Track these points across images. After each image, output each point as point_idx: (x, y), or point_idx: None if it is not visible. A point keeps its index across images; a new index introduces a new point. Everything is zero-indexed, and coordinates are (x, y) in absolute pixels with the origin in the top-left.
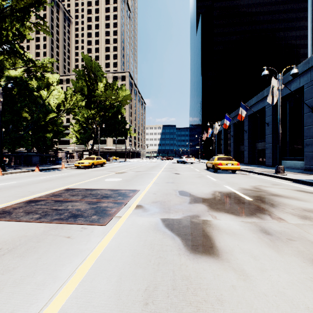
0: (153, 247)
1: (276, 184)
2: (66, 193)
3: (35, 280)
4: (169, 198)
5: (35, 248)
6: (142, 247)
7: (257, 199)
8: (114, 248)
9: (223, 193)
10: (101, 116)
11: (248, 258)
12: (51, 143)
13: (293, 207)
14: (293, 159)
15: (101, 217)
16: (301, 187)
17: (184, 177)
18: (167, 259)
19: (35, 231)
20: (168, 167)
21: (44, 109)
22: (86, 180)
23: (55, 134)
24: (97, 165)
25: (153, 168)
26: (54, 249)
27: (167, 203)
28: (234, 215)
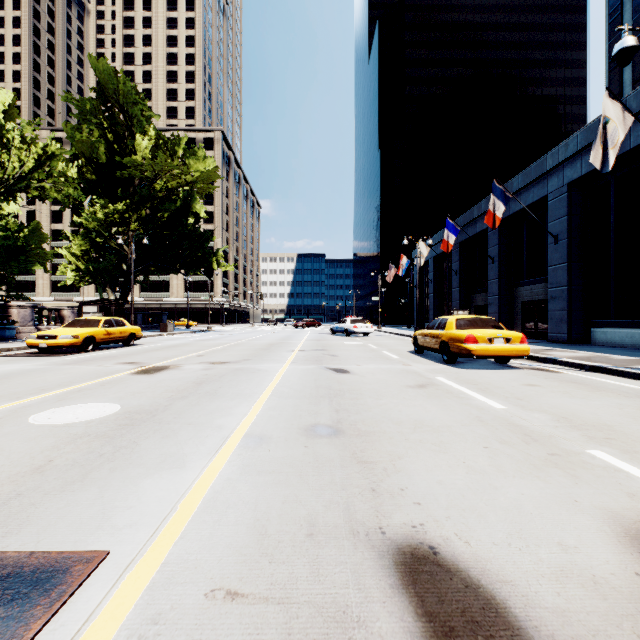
0: None
1: None
2: None
3: None
4: None
5: None
6: None
7: None
8: None
9: None
10: (145, 218)
11: None
12: None
13: None
14: (627, 325)
15: None
16: None
17: (370, 391)
18: None
19: None
20: (312, 345)
21: None
22: None
23: (1, 257)
24: (106, 341)
25: (269, 350)
26: None
27: None
28: None
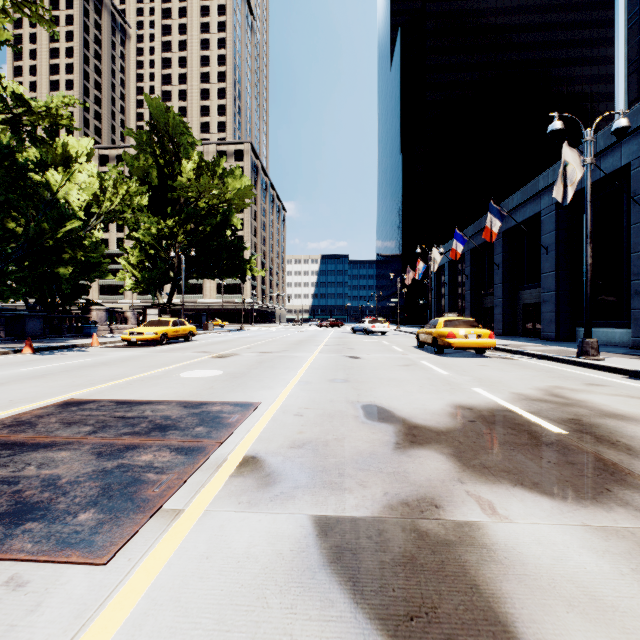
0: None
1: (594, 382)
2: (54, 416)
3: None
4: (340, 431)
5: None
6: None
7: (579, 430)
8: None
9: (480, 413)
10: (190, 232)
11: None
12: (74, 289)
13: None
14: (603, 325)
15: (108, 519)
16: None
17: (371, 367)
18: None
19: None
20: (334, 341)
21: (53, 212)
22: (133, 376)
23: (83, 269)
24: (174, 337)
25: (300, 345)
26: None
27: (332, 447)
28: (549, 497)
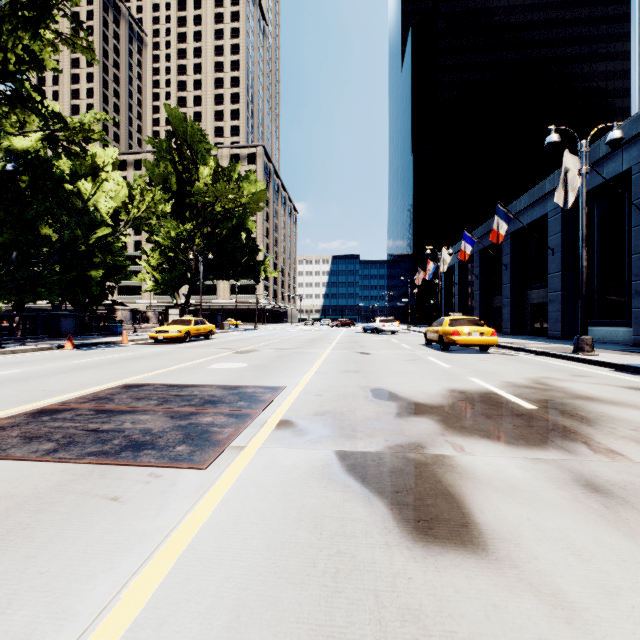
0: (322, 524)
1: (580, 374)
2: (123, 394)
3: (8, 623)
4: (353, 405)
5: (27, 529)
6: (294, 524)
7: (549, 406)
8: (225, 529)
9: (470, 395)
10: (207, 235)
11: (562, 556)
12: (101, 290)
13: (634, 425)
14: (606, 324)
15: (197, 449)
16: (637, 381)
17: (380, 361)
18: (359, 560)
19: (38, 482)
20: (346, 340)
21: (85, 219)
22: (172, 367)
23: (109, 272)
24: (196, 335)
25: (313, 342)
26: (74, 531)
27: (347, 415)
28: (505, 443)
